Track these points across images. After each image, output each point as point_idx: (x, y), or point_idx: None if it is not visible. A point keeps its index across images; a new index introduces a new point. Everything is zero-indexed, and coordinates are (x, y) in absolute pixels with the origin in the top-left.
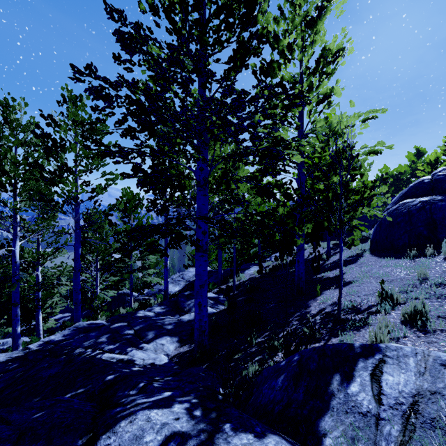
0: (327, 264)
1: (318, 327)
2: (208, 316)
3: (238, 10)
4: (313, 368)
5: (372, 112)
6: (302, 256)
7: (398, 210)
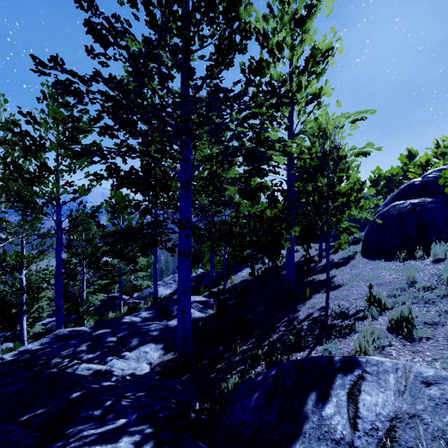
0: (318, 266)
1: (304, 333)
2: (196, 321)
3: (218, 3)
4: (289, 385)
5: (361, 113)
6: (292, 259)
7: (389, 212)
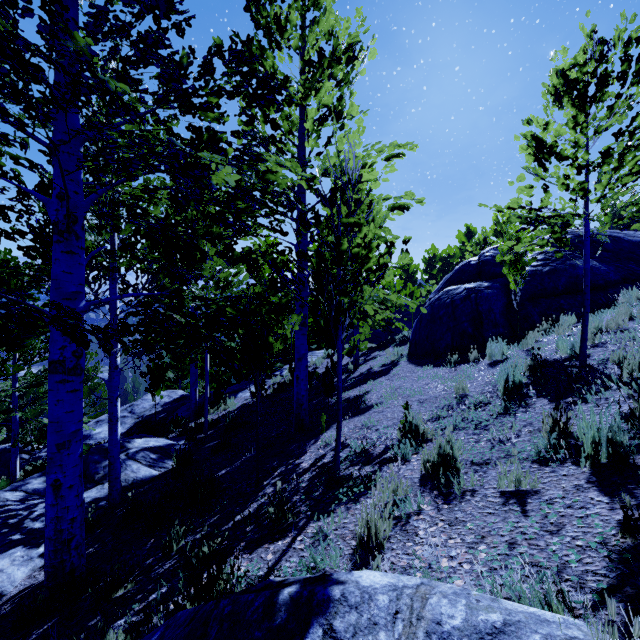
0: (351, 378)
1: (299, 497)
2: (139, 486)
3: None
4: None
5: (399, 147)
6: (304, 368)
7: (441, 300)
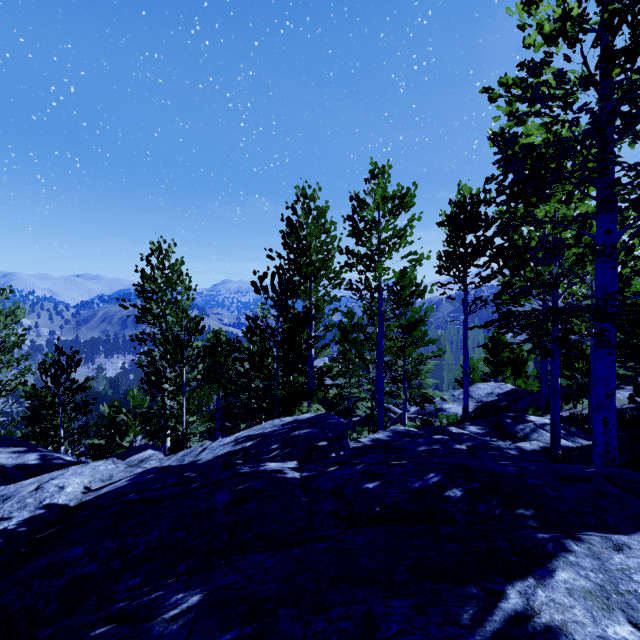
0: None
1: None
2: (565, 450)
3: None
4: None
5: None
6: None
7: None
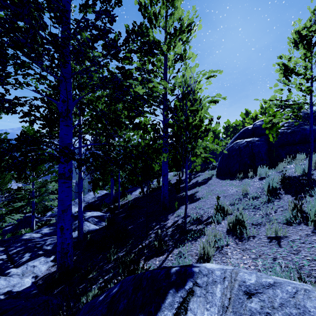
0: (188, 185)
1: (167, 238)
2: (90, 233)
3: None
4: (121, 307)
5: (213, 72)
6: (166, 180)
7: (233, 147)
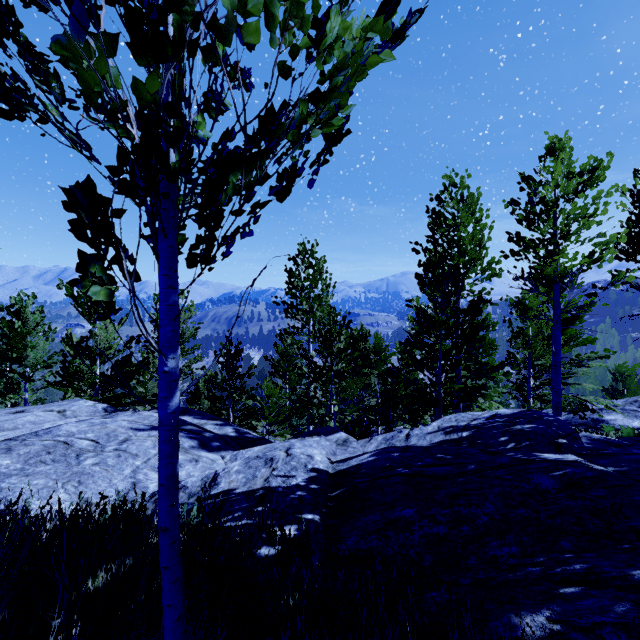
0: None
1: None
2: None
3: None
4: None
5: None
6: None
7: None
